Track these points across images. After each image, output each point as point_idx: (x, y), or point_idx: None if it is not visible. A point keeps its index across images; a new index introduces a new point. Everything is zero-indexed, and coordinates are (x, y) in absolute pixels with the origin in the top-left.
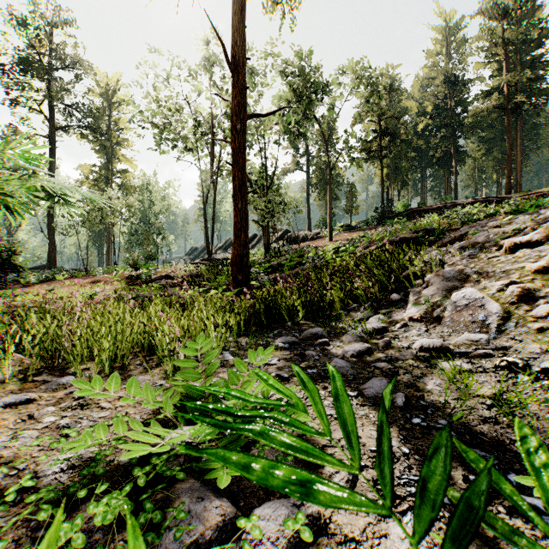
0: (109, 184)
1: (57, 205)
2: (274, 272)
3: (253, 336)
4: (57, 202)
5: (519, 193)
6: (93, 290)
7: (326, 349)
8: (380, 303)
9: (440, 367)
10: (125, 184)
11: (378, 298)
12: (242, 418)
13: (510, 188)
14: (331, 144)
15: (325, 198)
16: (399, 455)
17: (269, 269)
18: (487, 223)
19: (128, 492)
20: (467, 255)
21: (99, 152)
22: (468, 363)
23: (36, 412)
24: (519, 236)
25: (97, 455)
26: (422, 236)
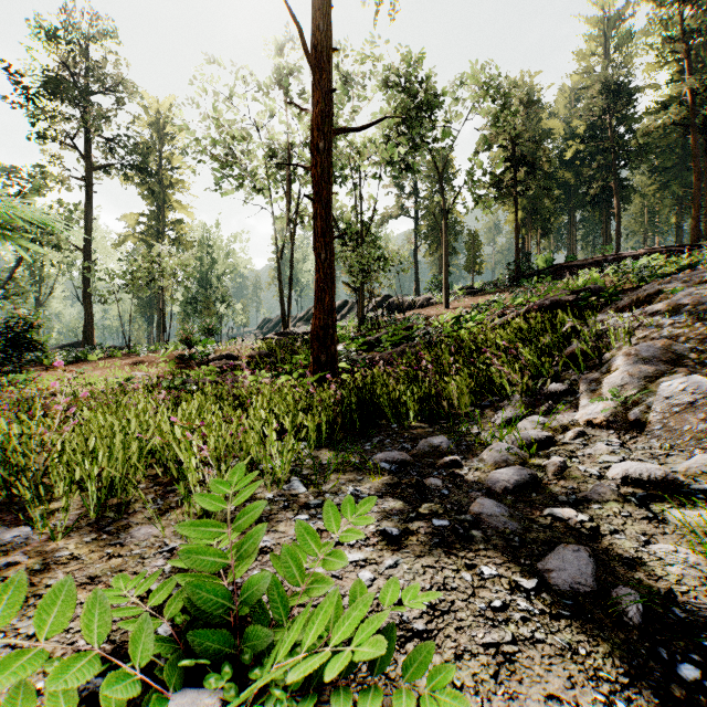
0: (160, 238)
1: None
2: (370, 350)
3: (340, 448)
4: None
5: None
6: (132, 374)
7: (458, 475)
8: (533, 396)
9: (687, 527)
10: (180, 238)
11: (530, 390)
12: None
13: (698, 234)
14: (446, 181)
15: (438, 252)
16: None
17: (364, 346)
18: (691, 276)
19: None
20: (668, 323)
21: (148, 197)
22: None
23: None
24: None
25: None
26: (584, 298)
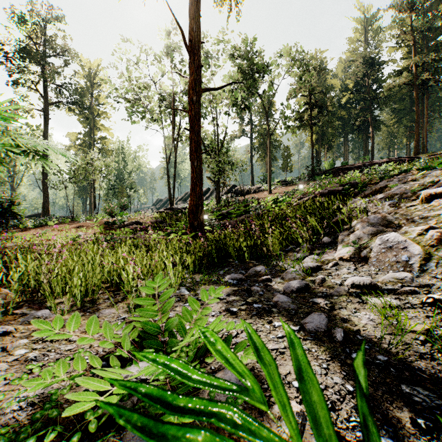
0: (91, 148)
1: (33, 159)
2: (223, 219)
3: (206, 273)
4: (33, 157)
5: (426, 154)
6: (77, 233)
7: (269, 285)
8: (313, 245)
9: (372, 303)
10: (104, 148)
11: (312, 241)
12: (183, 410)
13: (418, 150)
14: (270, 115)
15: (265, 159)
16: (344, 393)
17: (220, 217)
18: (403, 177)
19: (81, 434)
20: (388, 204)
21: (84, 122)
22: (396, 299)
23: (9, 344)
24: (433, 188)
25: (53, 394)
26: (347, 189)
